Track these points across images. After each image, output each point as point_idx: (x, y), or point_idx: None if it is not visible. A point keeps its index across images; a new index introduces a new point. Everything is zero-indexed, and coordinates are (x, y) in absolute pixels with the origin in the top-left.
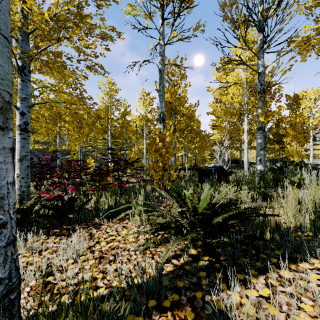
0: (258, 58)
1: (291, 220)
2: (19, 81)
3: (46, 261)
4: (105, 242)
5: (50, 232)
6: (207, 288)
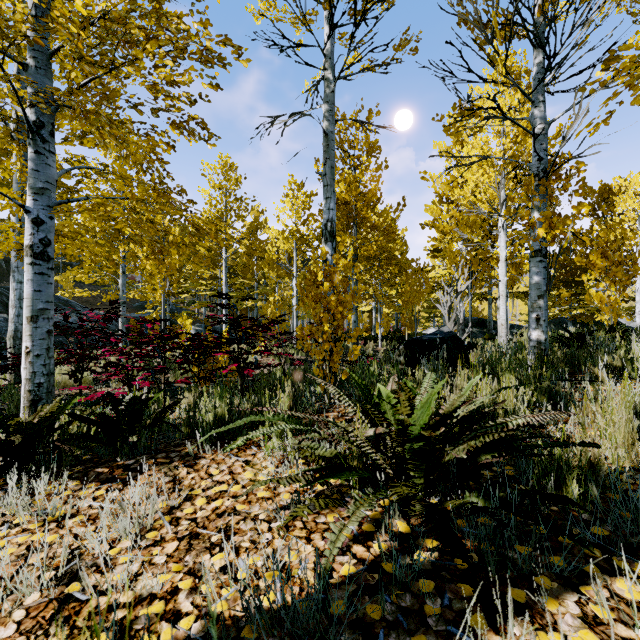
0: (533, 104)
1: (620, 452)
2: (31, 154)
3: (71, 544)
4: (204, 498)
5: (89, 473)
6: (440, 626)
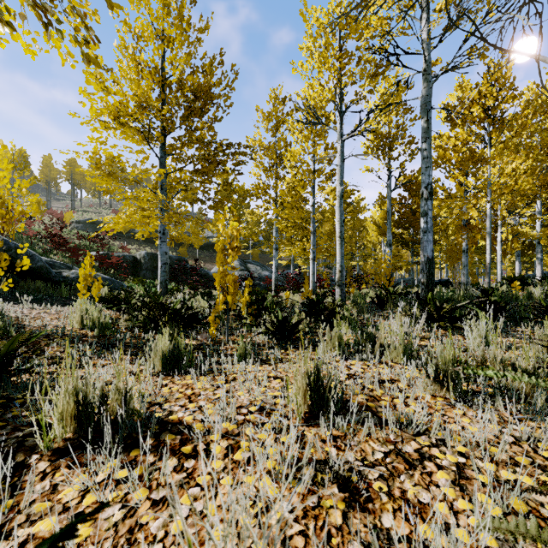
0: None
1: None
2: (312, 237)
3: None
4: None
5: None
6: None
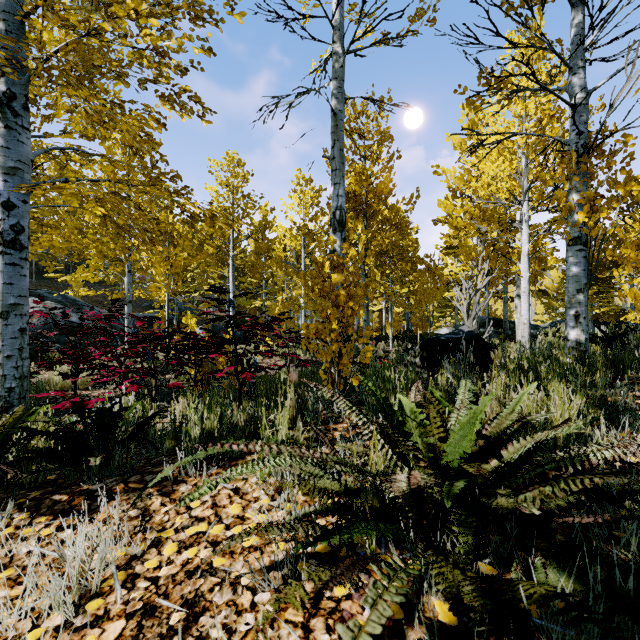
0: (570, 71)
1: None
2: (1, 129)
3: None
4: (175, 543)
5: (43, 501)
6: None
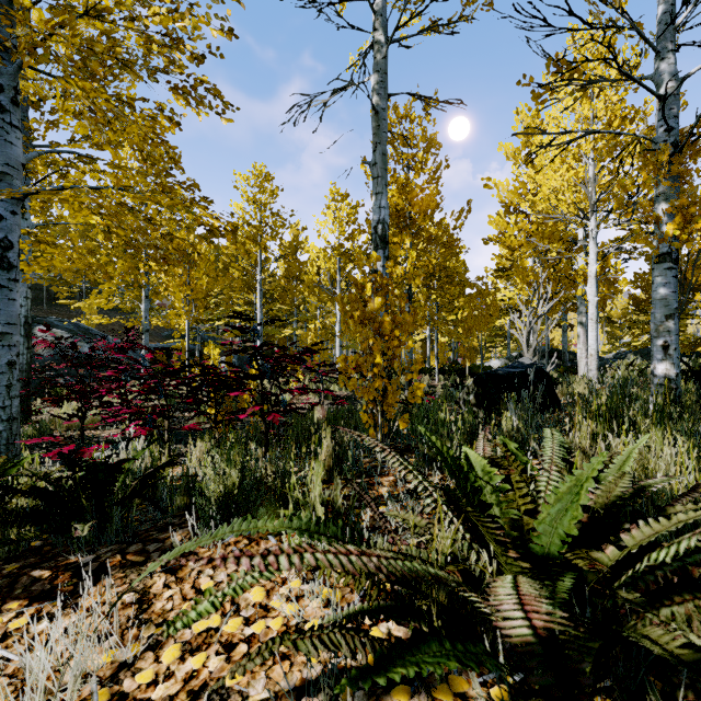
0: (658, 56)
1: None
2: None
3: None
4: (178, 644)
5: (20, 579)
6: None
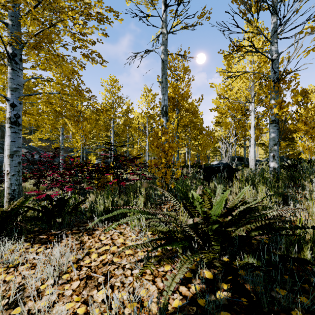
0: (271, 44)
1: None
2: (9, 70)
3: (20, 281)
4: (96, 253)
5: (36, 238)
6: None
